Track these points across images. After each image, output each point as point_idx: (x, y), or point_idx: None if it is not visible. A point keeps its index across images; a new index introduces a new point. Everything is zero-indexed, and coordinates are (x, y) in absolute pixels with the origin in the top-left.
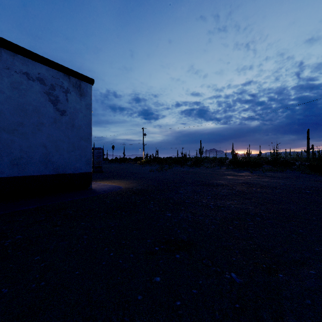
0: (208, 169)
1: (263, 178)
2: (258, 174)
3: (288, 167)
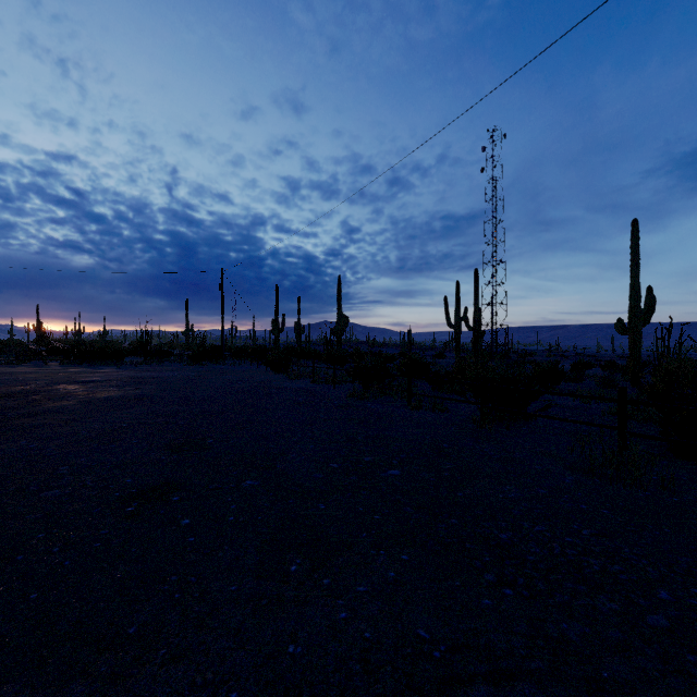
0: (16, 367)
1: (145, 373)
2: (133, 369)
3: (166, 359)
